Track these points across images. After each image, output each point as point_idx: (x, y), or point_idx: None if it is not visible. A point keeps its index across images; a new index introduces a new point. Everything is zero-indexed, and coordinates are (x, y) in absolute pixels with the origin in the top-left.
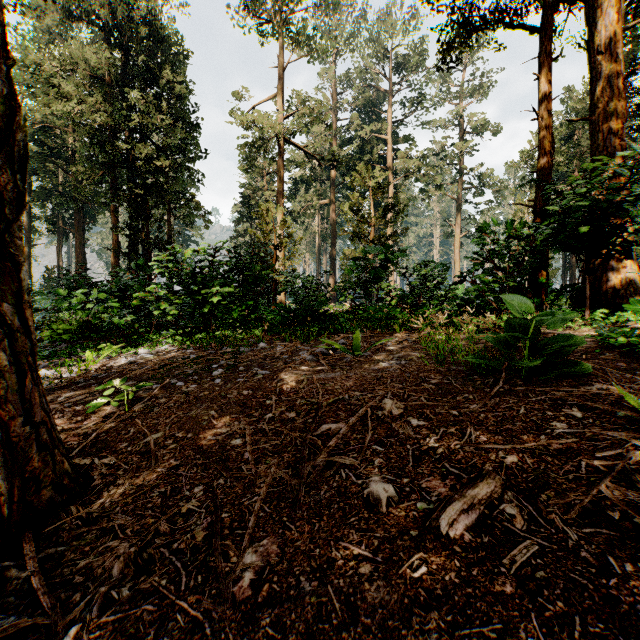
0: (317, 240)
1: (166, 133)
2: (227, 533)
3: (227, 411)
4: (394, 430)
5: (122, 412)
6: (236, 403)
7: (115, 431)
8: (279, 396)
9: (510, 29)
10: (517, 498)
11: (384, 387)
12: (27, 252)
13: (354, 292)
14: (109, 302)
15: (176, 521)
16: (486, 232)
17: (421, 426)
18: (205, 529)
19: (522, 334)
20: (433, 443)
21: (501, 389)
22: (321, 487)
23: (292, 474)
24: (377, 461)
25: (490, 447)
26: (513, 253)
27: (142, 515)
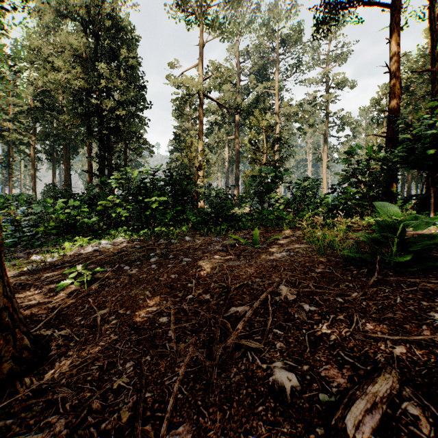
0: (226, 164)
1: (123, 92)
2: (148, 414)
3: (158, 292)
4: (290, 314)
5: (83, 289)
6: (165, 285)
7: (74, 306)
8: (198, 280)
9: (368, 6)
10: (416, 395)
11: (279, 274)
12: (33, 174)
13: (252, 200)
14: (81, 208)
15: (107, 397)
16: (350, 156)
17: (313, 311)
18: (130, 409)
19: (392, 234)
20: (326, 329)
21: (375, 279)
22: (231, 369)
23: (206, 354)
24: (278, 345)
25: (377, 335)
26: (371, 171)
27: (81, 388)
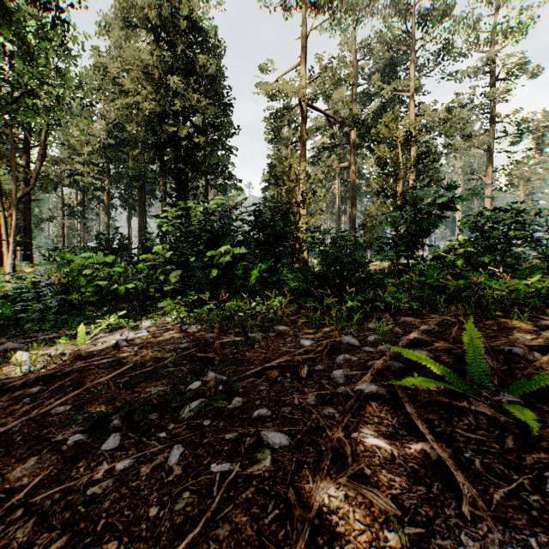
0: (337, 202)
1: (203, 114)
2: None
3: None
4: None
5: None
6: None
7: None
8: None
9: None
10: None
11: None
12: (106, 223)
13: (396, 249)
14: (115, 266)
15: None
16: None
17: None
18: None
19: None
20: None
21: None
22: None
23: None
24: None
25: None
26: None
27: None
